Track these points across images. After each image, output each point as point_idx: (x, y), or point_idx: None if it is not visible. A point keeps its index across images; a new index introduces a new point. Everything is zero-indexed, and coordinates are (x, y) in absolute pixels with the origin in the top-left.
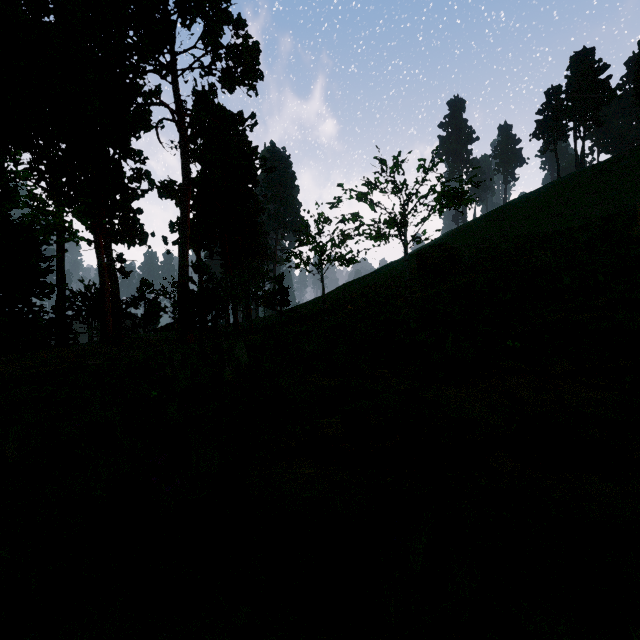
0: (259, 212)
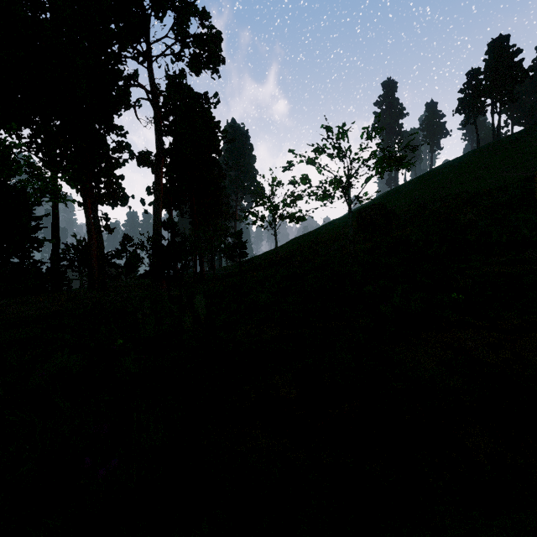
0: (222, 177)
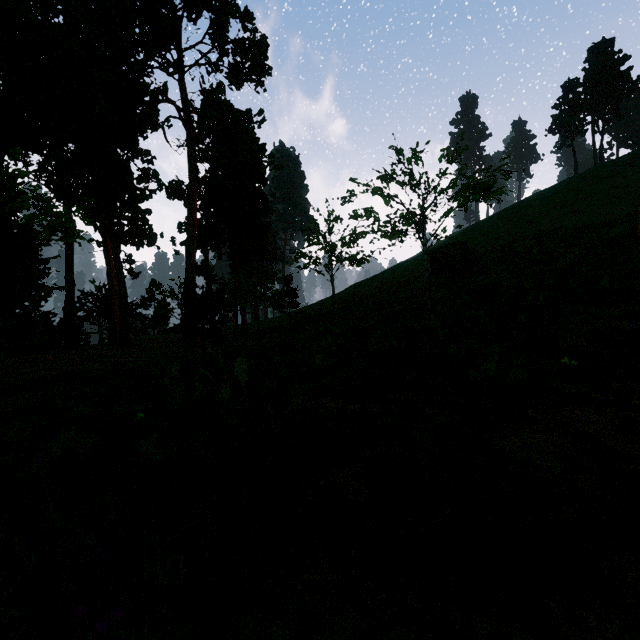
0: (267, 211)
